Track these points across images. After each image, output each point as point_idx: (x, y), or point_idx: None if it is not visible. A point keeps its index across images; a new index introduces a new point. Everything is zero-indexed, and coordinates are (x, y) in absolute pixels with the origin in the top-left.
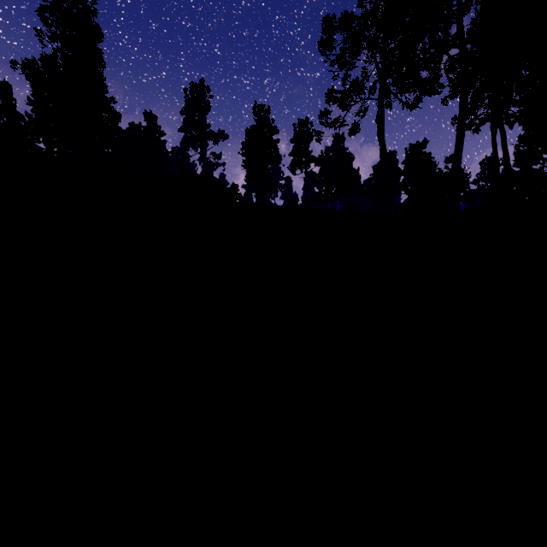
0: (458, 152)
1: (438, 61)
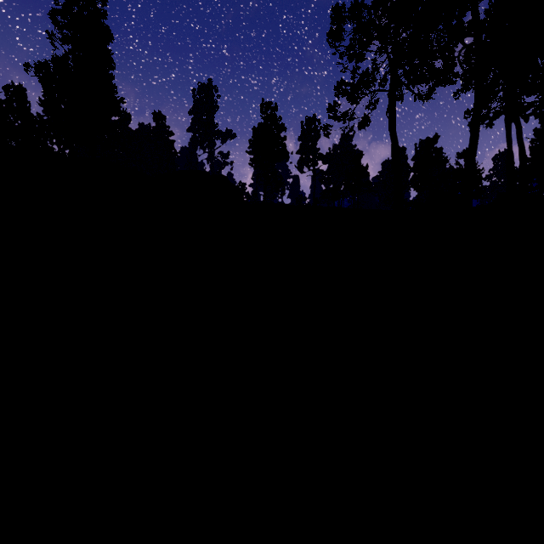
0: (473, 145)
1: (451, 52)
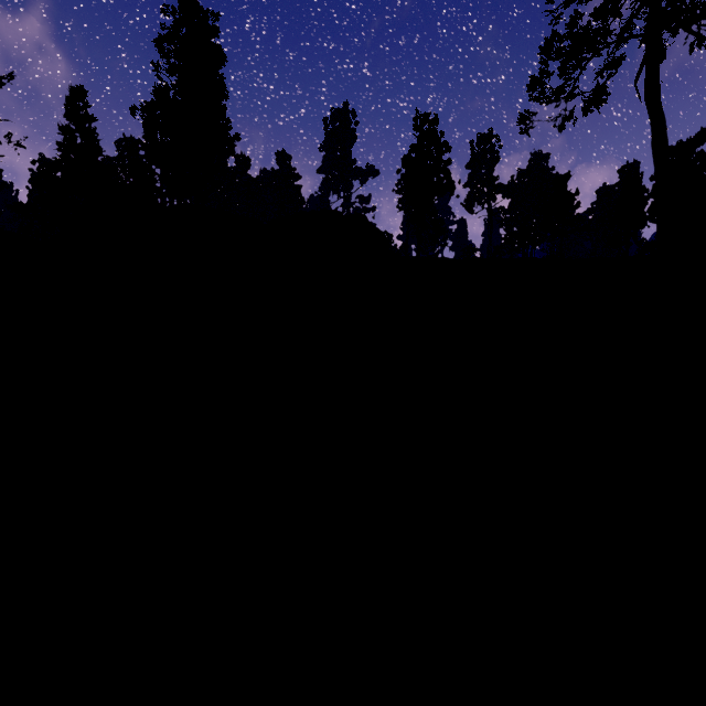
0: None
1: None
